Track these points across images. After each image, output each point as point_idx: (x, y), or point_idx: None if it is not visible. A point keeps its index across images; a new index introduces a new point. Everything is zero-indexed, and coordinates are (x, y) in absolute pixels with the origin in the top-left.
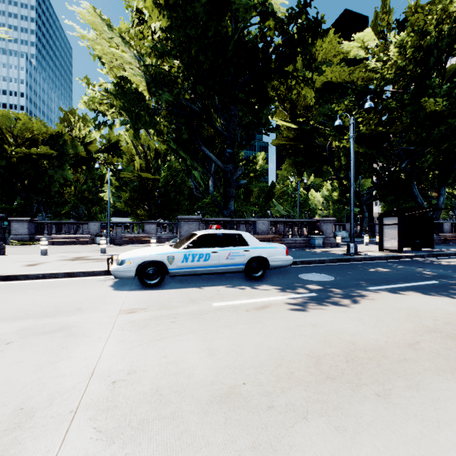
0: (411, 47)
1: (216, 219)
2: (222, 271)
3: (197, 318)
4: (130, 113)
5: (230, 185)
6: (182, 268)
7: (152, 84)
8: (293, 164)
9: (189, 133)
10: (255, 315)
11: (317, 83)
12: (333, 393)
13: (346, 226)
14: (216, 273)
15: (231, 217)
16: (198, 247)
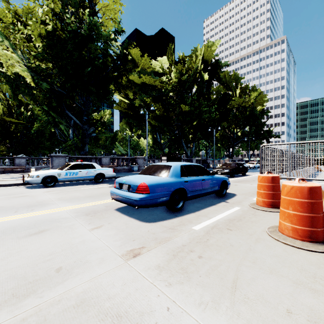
0: (178, 78)
1: (77, 156)
2: (84, 179)
3: (77, 191)
4: (11, 83)
5: (86, 137)
6: (65, 178)
7: (35, 75)
8: (127, 123)
9: (57, 102)
10: (97, 189)
11: (138, 82)
12: None
13: (155, 161)
14: (81, 180)
15: (86, 155)
16: (72, 169)
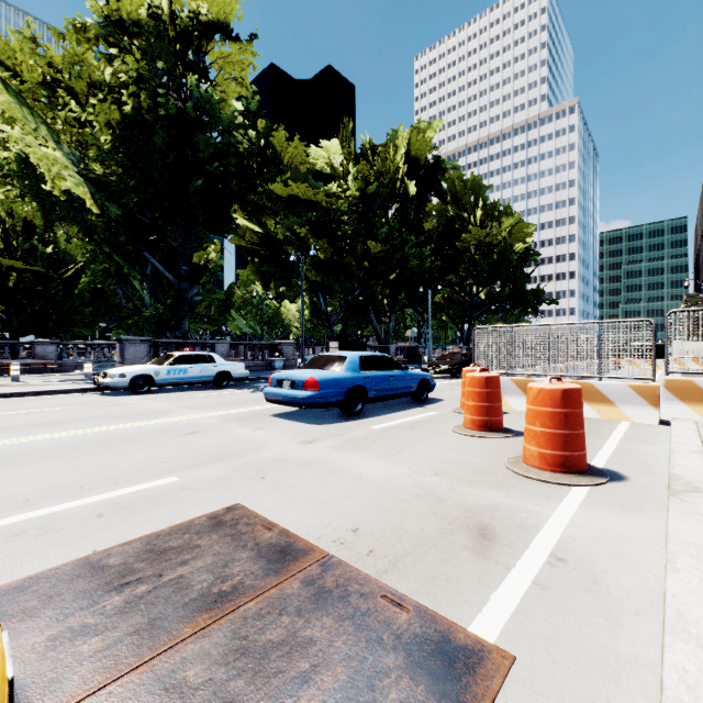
0: (361, 189)
1: (169, 341)
2: (197, 382)
3: (195, 398)
4: (42, 201)
5: (185, 304)
6: (166, 380)
7: (96, 192)
8: (258, 271)
9: (129, 236)
10: (227, 396)
11: (282, 193)
12: (257, 401)
13: (316, 349)
14: (192, 383)
15: (185, 339)
16: (178, 364)
